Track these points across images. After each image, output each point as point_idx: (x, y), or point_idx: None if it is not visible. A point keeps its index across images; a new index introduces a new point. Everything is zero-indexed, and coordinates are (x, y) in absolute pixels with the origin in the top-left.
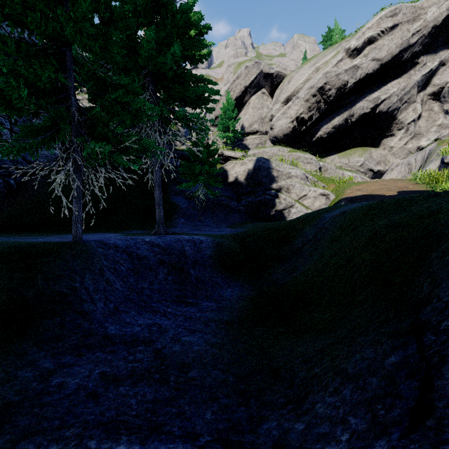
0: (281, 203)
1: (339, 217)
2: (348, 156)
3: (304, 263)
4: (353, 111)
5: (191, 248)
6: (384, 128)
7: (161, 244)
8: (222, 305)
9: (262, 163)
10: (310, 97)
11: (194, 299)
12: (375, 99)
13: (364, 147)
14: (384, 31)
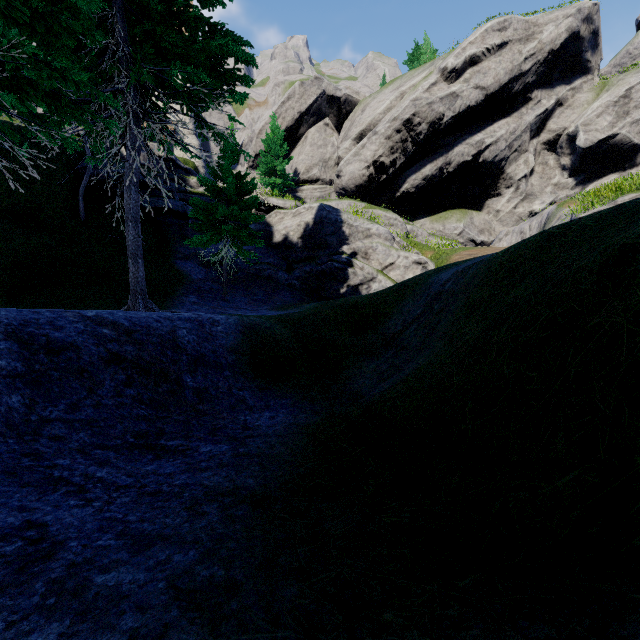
0: (357, 275)
1: (474, 271)
2: (443, 221)
3: (414, 355)
4: (450, 158)
5: (192, 333)
6: (488, 184)
7: (123, 323)
8: (246, 450)
9: (326, 213)
10: (393, 133)
11: (182, 439)
12: (478, 143)
13: (463, 209)
14: (490, 49)
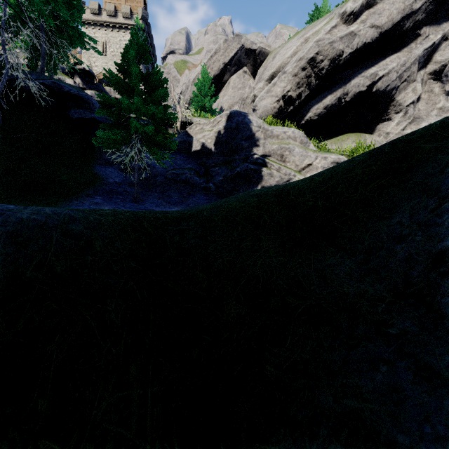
0: (273, 176)
1: None
2: (340, 142)
3: None
4: (347, 89)
5: None
6: (380, 110)
7: None
8: None
9: (242, 119)
10: (299, 71)
11: None
12: (372, 75)
13: (358, 133)
14: None
